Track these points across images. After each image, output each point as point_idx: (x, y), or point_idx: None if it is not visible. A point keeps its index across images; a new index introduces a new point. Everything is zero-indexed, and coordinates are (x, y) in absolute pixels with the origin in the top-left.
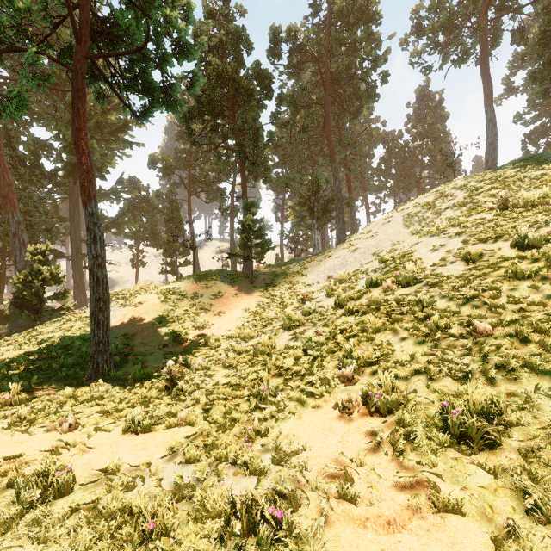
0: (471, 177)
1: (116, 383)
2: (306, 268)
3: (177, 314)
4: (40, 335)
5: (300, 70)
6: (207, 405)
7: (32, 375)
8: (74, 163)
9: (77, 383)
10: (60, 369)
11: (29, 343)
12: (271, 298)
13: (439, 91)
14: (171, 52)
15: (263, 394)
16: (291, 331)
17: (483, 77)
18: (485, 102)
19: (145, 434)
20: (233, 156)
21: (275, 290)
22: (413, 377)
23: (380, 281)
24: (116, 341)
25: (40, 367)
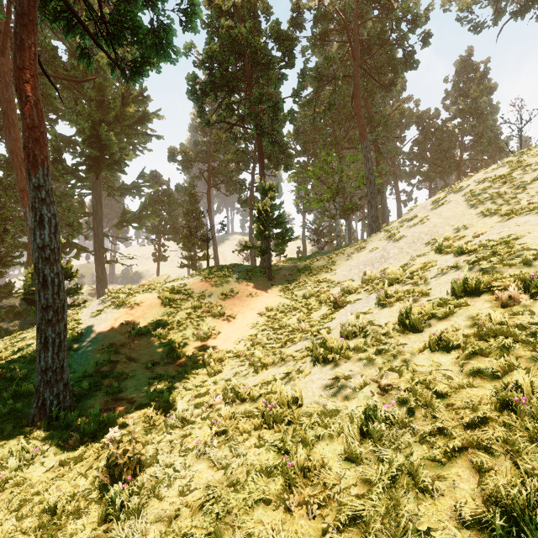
0: None
1: (57, 438)
2: (335, 261)
3: (178, 319)
4: (20, 341)
5: (324, 41)
6: None
7: None
8: (94, 157)
9: (12, 430)
10: (12, 398)
11: (5, 352)
12: (293, 299)
13: (484, 60)
14: None
15: None
16: (326, 368)
17: None
18: None
19: None
20: (252, 143)
21: (298, 289)
22: None
23: (483, 284)
24: (98, 354)
25: None
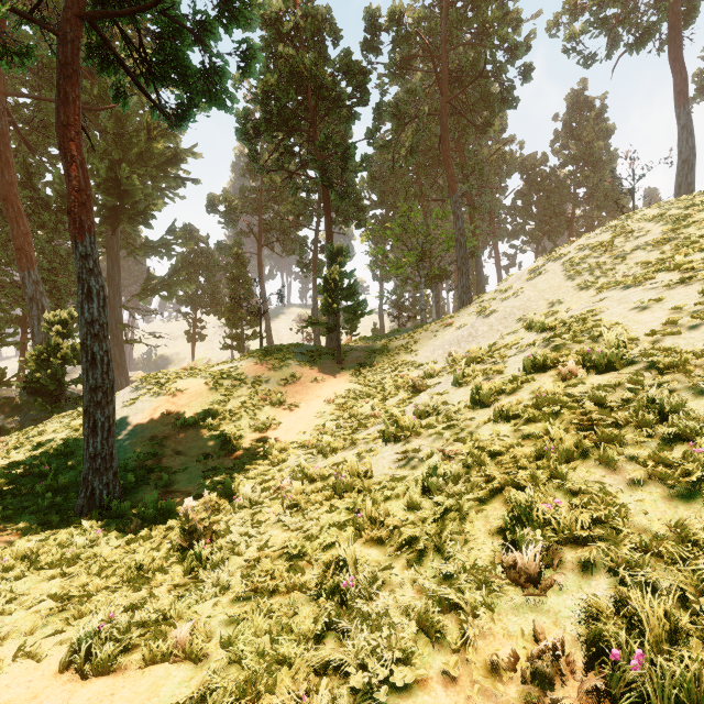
0: (669, 203)
1: (115, 525)
2: (417, 341)
3: (231, 408)
4: (38, 436)
5: (406, 69)
6: (240, 599)
7: (1, 503)
8: (111, 206)
9: (60, 521)
10: (47, 493)
11: (21, 447)
12: (366, 384)
13: (600, 96)
14: (215, 16)
15: (345, 596)
16: (398, 445)
17: (673, 66)
18: (677, 102)
19: (101, 678)
20: (316, 192)
21: (372, 373)
22: (703, 597)
23: (550, 360)
24: (139, 447)
25: (19, 488)
